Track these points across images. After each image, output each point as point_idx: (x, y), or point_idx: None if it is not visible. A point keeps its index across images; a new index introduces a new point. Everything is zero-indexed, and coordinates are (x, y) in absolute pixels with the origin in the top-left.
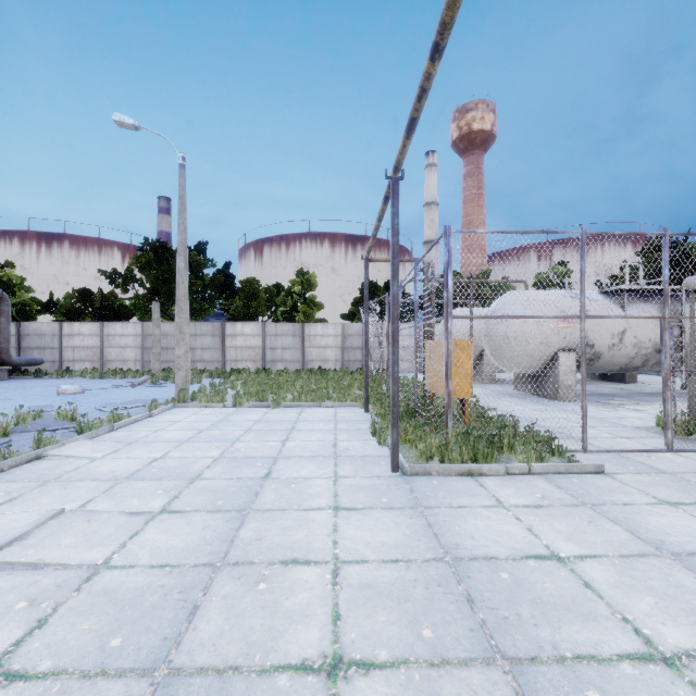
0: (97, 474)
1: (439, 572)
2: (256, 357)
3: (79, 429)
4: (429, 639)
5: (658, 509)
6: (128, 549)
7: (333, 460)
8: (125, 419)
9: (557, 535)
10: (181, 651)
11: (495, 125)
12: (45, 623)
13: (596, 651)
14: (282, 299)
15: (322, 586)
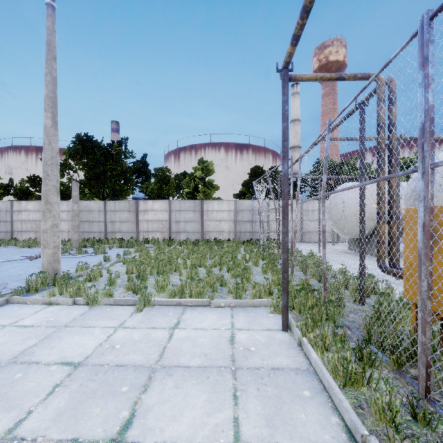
0: None
1: None
2: (163, 228)
3: None
4: None
5: None
6: None
7: None
8: None
9: None
10: None
11: (346, 57)
12: None
13: None
14: (186, 182)
15: None
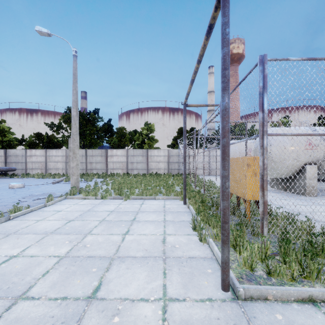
0: None
1: None
2: (123, 167)
3: None
4: None
5: None
6: None
7: (162, 264)
8: (23, 210)
9: None
10: None
11: (244, 50)
12: None
13: None
14: (137, 137)
15: None
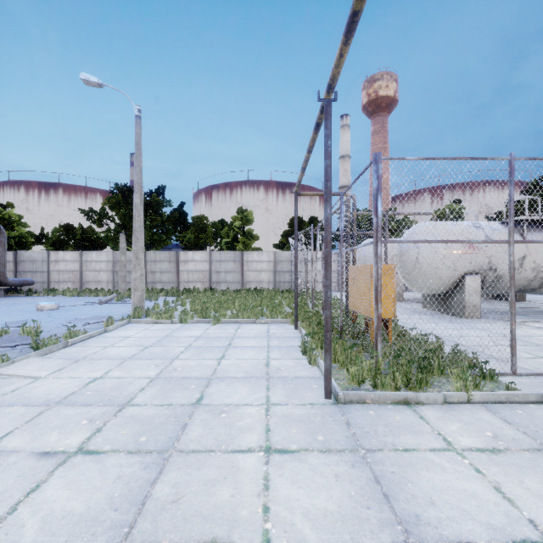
0: (31, 397)
1: None
2: (204, 279)
3: (35, 345)
4: None
5: None
6: (16, 516)
7: (265, 382)
8: (81, 335)
9: (536, 501)
10: None
11: (397, 92)
12: None
13: None
14: (225, 232)
15: None
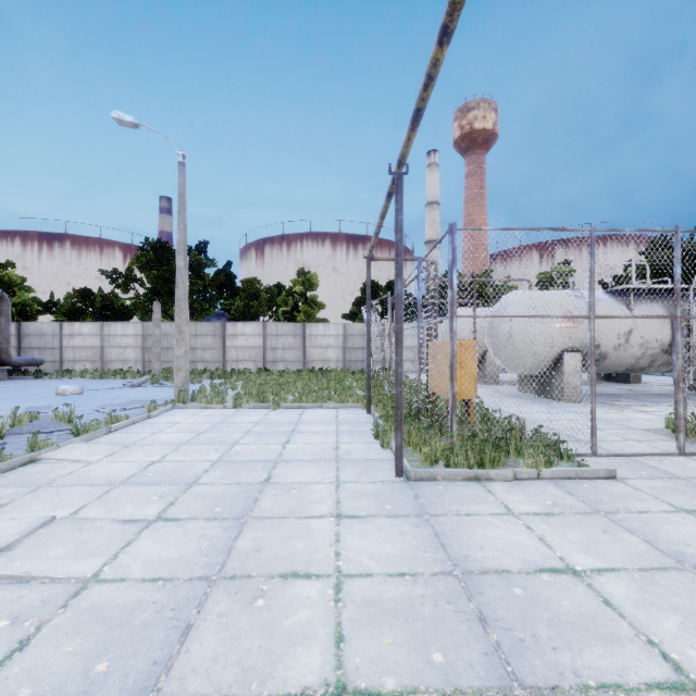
0: (91, 479)
1: (448, 587)
2: (256, 357)
3: (76, 431)
4: (439, 665)
5: (675, 517)
6: (120, 561)
7: (335, 464)
8: (123, 420)
9: (571, 546)
10: (171, 678)
11: (497, 124)
12: (26, 645)
13: (622, 680)
14: (283, 299)
15: (324, 603)
